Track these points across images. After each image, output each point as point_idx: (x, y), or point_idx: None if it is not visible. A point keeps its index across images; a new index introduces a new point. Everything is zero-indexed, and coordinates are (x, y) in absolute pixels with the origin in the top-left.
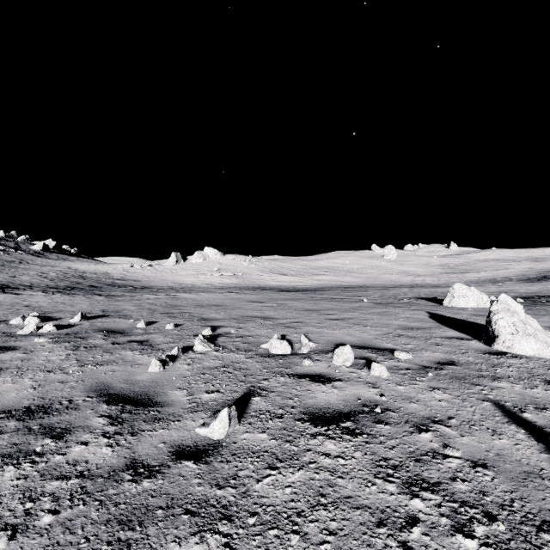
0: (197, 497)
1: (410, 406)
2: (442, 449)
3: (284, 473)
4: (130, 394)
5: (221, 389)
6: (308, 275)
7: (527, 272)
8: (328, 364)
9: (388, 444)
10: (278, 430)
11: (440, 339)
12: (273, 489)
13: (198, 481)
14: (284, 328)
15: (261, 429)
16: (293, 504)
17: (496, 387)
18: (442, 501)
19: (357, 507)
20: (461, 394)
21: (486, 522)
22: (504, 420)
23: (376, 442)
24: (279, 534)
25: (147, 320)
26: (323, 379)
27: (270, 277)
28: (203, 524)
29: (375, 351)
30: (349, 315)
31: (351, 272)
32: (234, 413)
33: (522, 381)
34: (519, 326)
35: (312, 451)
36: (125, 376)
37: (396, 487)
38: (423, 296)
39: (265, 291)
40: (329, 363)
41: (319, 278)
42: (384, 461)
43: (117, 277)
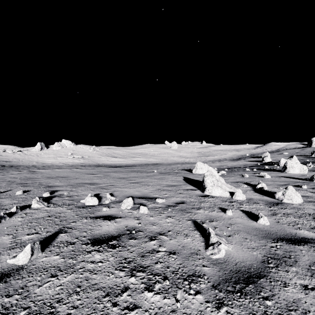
0: None
1: (152, 227)
2: (157, 248)
3: (60, 278)
4: None
5: (39, 231)
6: (129, 157)
7: (233, 156)
8: (118, 209)
9: (131, 250)
10: (68, 252)
11: (182, 191)
12: (48, 289)
13: None
14: (100, 189)
15: (57, 253)
16: (57, 296)
17: (197, 213)
18: (145, 275)
19: (97, 289)
20: (180, 218)
21: (162, 281)
22: (193, 229)
23: (125, 250)
24: None
25: (3, 189)
26: (111, 218)
27: (106, 158)
28: None
29: (147, 199)
30: (143, 180)
31: (153, 156)
32: (37, 246)
33: (209, 209)
34: (215, 182)
35: (84, 261)
36: None
37: (125, 273)
38: (185, 169)
39: (100, 167)
40: (118, 208)
41: (135, 159)
42: (124, 260)
43: None
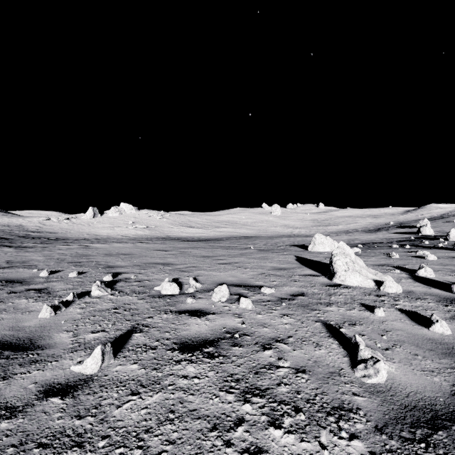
0: (54, 430)
1: (262, 330)
2: (277, 362)
3: (143, 397)
4: (12, 340)
5: (106, 329)
6: (212, 227)
7: (368, 226)
8: (208, 301)
9: (238, 362)
10: (149, 360)
11: (298, 277)
12: (130, 412)
13: (60, 415)
14: (179, 272)
15: (134, 360)
16: (144, 423)
17: (327, 310)
18: (266, 403)
19: (198, 417)
20: (302, 318)
21: (294, 414)
22: (326, 335)
23: (229, 361)
24: (124, 452)
25: (52, 270)
26: (200, 313)
27: (179, 229)
28: (53, 454)
29: (248, 288)
30: (236, 260)
31: (246, 225)
32: (108, 349)
33: (346, 305)
34: (350, 264)
35: (174, 375)
36: (12, 323)
37: (234, 397)
38: (296, 244)
39: (173, 241)
40: (209, 300)
41: (220, 230)
42: (230, 377)
43: (32, 229)
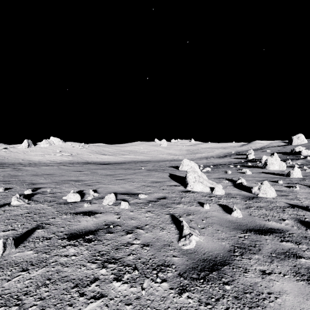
0: None
1: (130, 221)
2: (132, 241)
3: (30, 272)
4: None
5: (16, 228)
6: (119, 155)
7: (220, 154)
8: (99, 205)
9: (106, 243)
10: (43, 247)
11: (166, 187)
12: (17, 283)
13: None
14: (85, 186)
15: (31, 248)
16: (25, 289)
17: (176, 207)
18: (116, 267)
19: (67, 281)
20: (159, 213)
21: (132, 272)
22: (170, 222)
23: (100, 243)
24: (4, 309)
25: None
26: (91, 213)
27: (95, 156)
28: None
29: (130, 195)
30: (129, 177)
31: (143, 153)
32: (10, 242)
33: (189, 203)
34: (197, 178)
35: (58, 255)
36: None
37: (96, 265)
38: (173, 166)
39: (89, 165)
40: (100, 204)
41: (125, 157)
42: (98, 253)
43: None
